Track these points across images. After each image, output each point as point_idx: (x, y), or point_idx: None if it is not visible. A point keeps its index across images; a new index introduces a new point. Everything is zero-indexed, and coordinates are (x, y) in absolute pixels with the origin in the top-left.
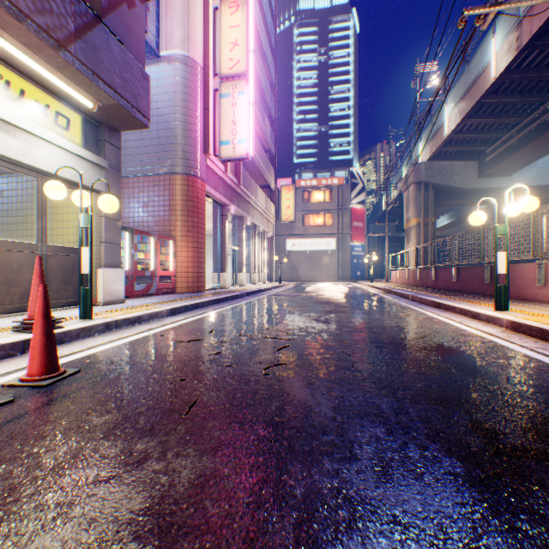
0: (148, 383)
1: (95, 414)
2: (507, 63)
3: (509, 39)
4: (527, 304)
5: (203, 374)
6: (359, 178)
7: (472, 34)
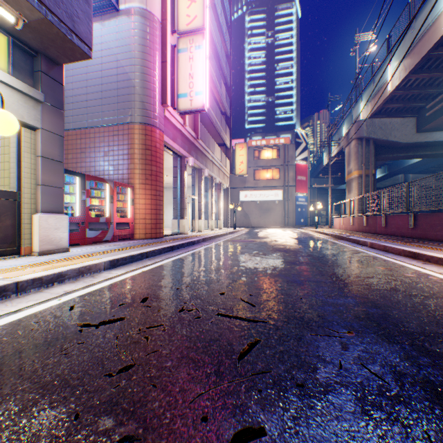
0: None
1: None
2: None
3: None
4: None
5: None
6: (303, 138)
7: None
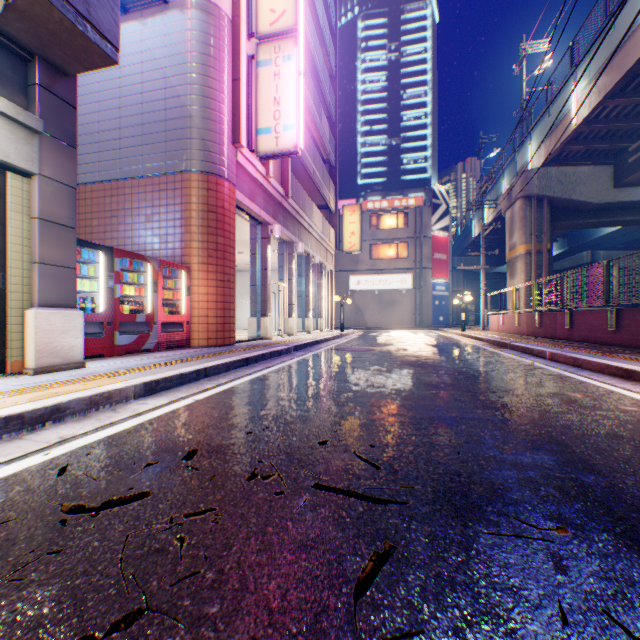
0: None
1: None
2: None
3: None
4: None
5: None
6: (442, 198)
7: None
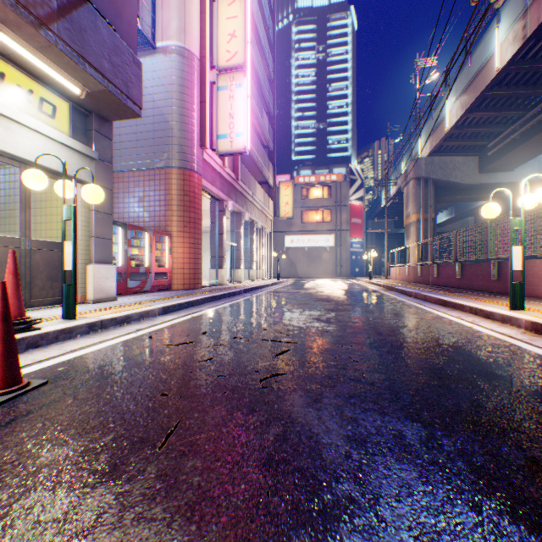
0: (123, 399)
1: (47, 447)
2: (512, 53)
3: (515, 28)
4: (541, 303)
5: (189, 387)
6: (358, 175)
7: (485, 12)
